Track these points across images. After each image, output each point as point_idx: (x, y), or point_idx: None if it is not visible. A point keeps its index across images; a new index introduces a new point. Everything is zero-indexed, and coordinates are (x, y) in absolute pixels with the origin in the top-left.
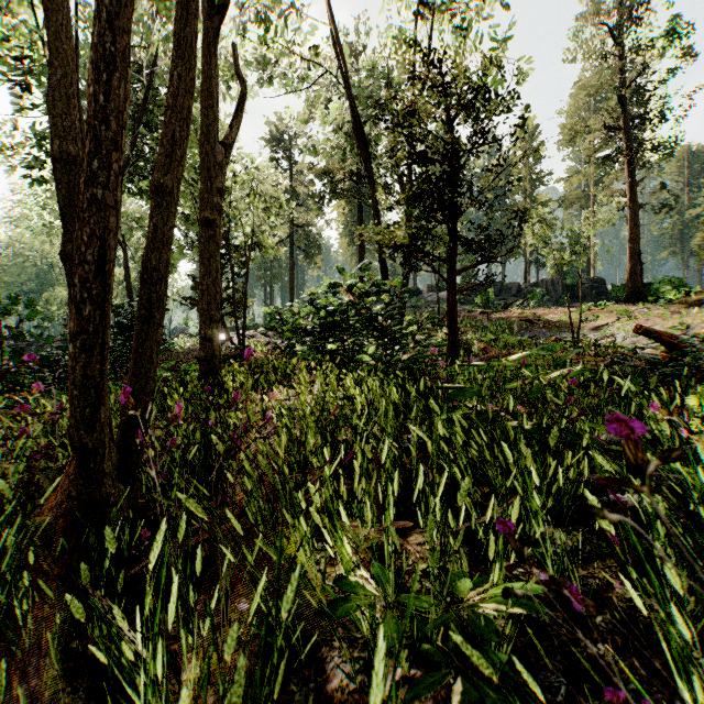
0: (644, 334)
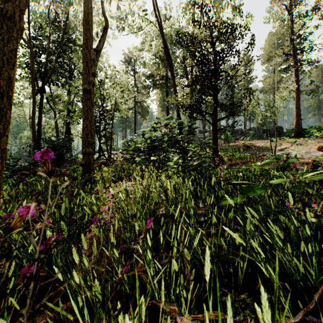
0: (322, 151)
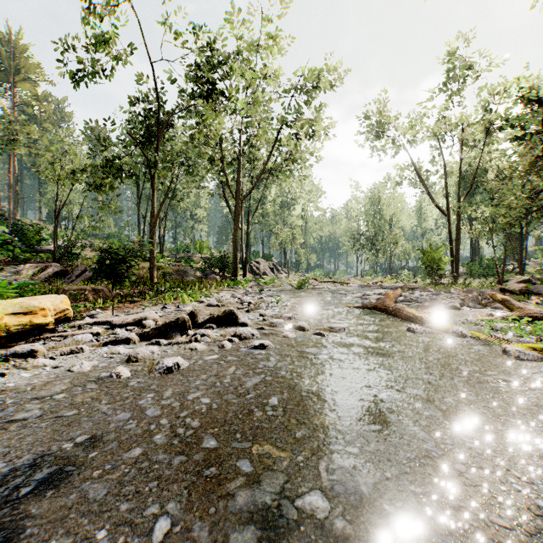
0: None
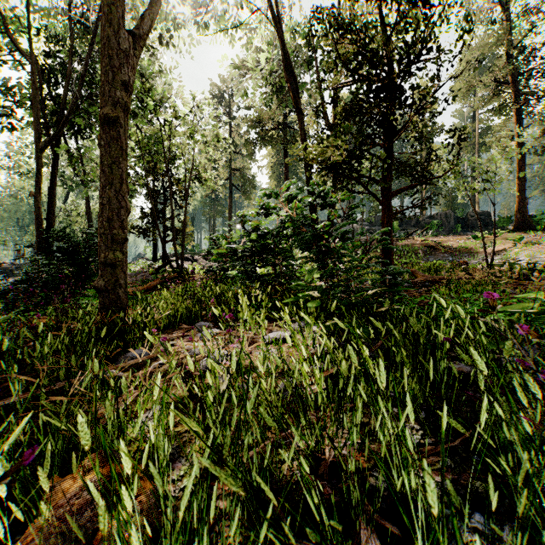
0: None
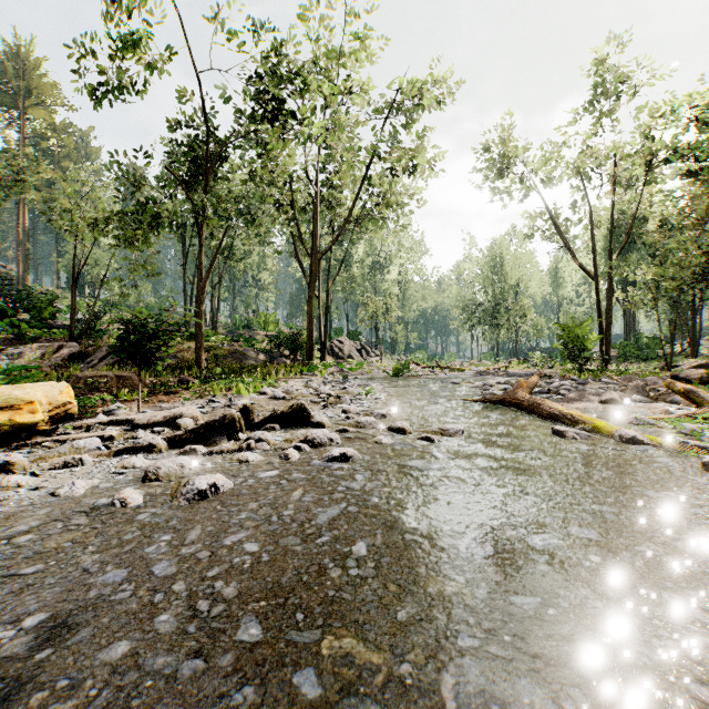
0: None
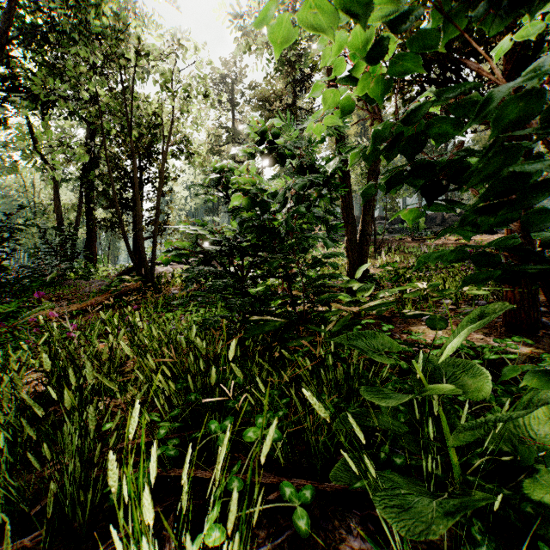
0: None
